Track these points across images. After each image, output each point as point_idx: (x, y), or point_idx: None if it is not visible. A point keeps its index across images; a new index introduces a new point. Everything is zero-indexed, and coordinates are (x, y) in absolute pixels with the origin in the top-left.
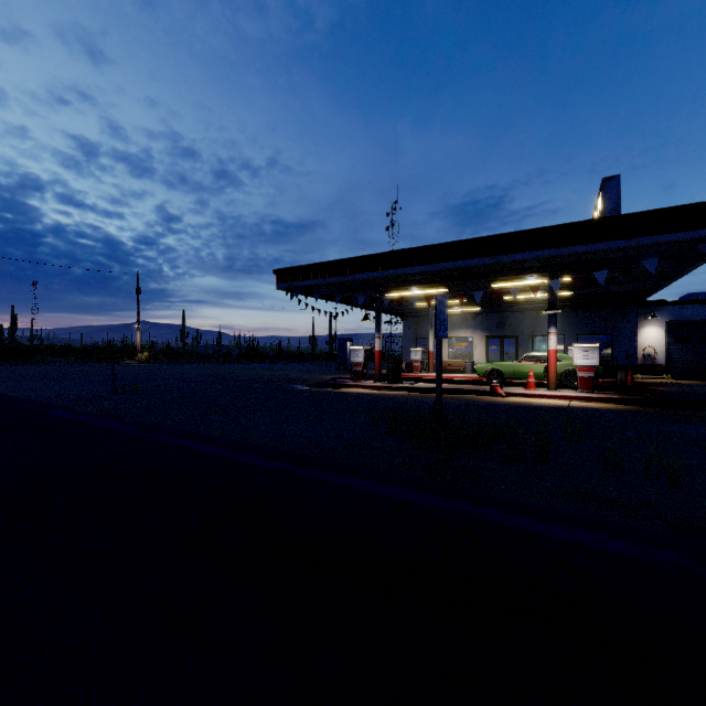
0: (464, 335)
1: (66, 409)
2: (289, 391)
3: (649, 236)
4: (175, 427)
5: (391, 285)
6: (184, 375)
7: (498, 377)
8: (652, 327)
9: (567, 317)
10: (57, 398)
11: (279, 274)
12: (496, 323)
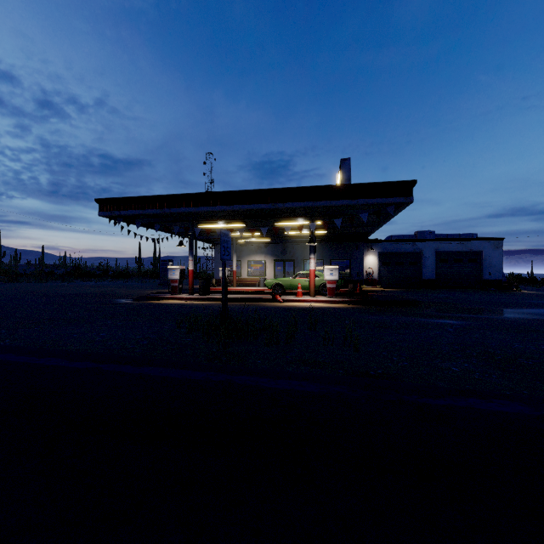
0: (259, 259)
1: None
2: (110, 304)
3: (363, 199)
4: None
5: (201, 218)
6: None
7: (280, 289)
8: (371, 255)
9: (325, 247)
10: None
11: (102, 203)
12: (281, 251)
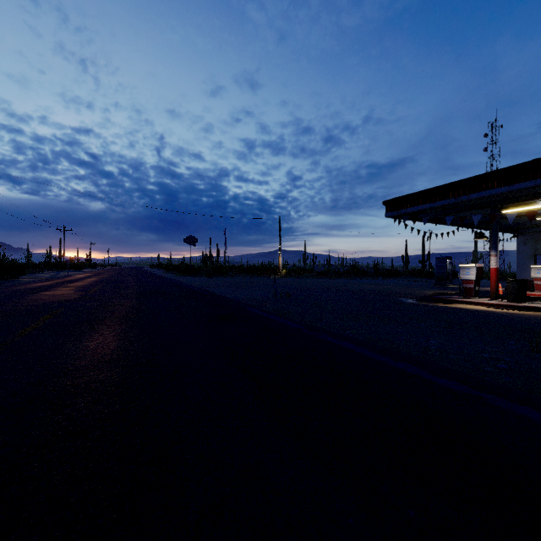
0: None
1: (255, 307)
2: (400, 303)
3: None
4: (328, 328)
5: (511, 200)
6: (311, 286)
7: None
8: None
9: None
10: (247, 299)
11: (388, 204)
12: None
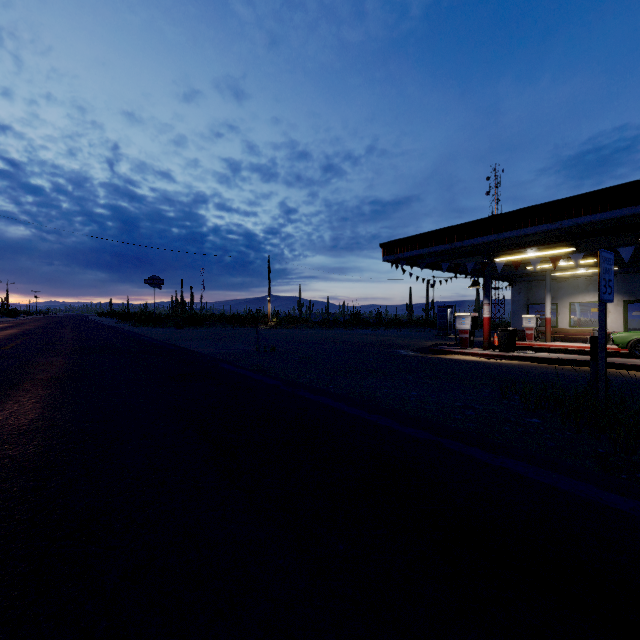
0: (592, 300)
1: (230, 363)
2: (396, 355)
3: None
4: (310, 384)
5: (502, 248)
6: (304, 338)
7: None
8: None
9: None
10: (222, 354)
11: (385, 247)
12: None
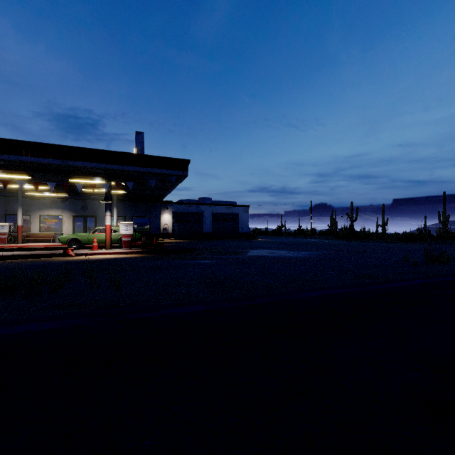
0: (55, 214)
1: None
2: None
3: (151, 168)
4: None
5: None
6: None
7: (77, 244)
8: (167, 214)
9: (127, 206)
10: None
11: None
12: (81, 207)
